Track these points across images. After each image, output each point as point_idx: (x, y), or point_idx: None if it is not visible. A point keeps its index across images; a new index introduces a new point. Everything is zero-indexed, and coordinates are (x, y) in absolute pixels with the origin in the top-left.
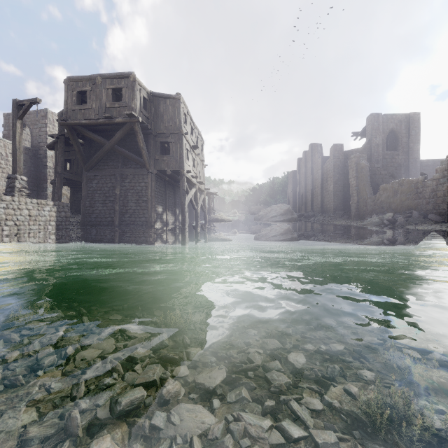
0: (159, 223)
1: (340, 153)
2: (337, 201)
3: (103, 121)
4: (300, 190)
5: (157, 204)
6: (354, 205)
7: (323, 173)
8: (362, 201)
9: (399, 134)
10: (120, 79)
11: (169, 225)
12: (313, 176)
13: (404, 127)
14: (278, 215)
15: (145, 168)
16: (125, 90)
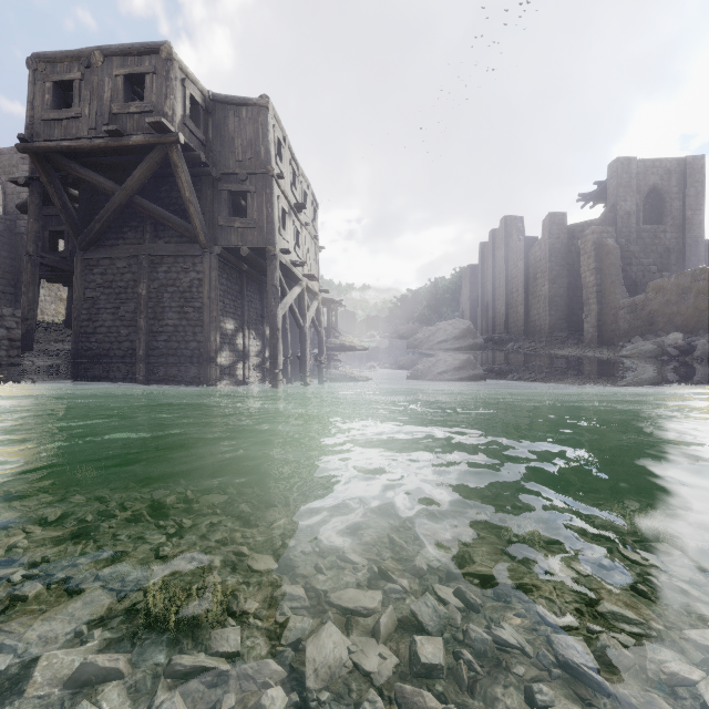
0: (228, 353)
1: (561, 229)
2: (555, 313)
3: (106, 142)
4: (484, 297)
5: (224, 316)
6: (591, 320)
7: (527, 266)
8: (607, 313)
9: (666, 194)
10: (141, 56)
11: (249, 356)
12: (508, 271)
13: (676, 181)
14: (450, 338)
15: (197, 243)
16: (151, 78)
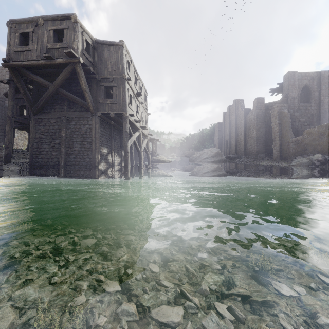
0: (104, 164)
1: (262, 105)
2: (259, 145)
3: (45, 62)
4: (225, 138)
5: (102, 146)
6: (276, 148)
7: (245, 123)
8: (284, 145)
9: (311, 88)
10: (62, 20)
11: (114, 165)
12: (236, 125)
13: (316, 82)
14: (209, 157)
15: (89, 111)
16: (66, 31)
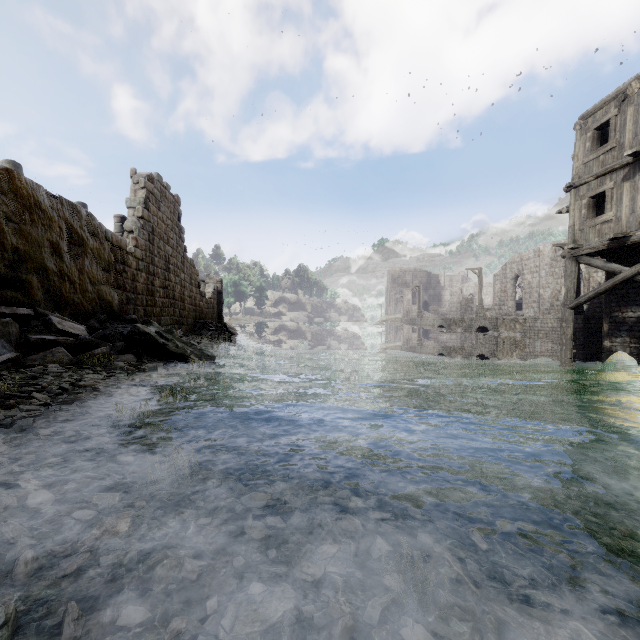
0: (628, 339)
1: None
2: None
3: None
4: None
5: (622, 306)
6: None
7: None
8: None
9: None
10: None
11: None
12: None
13: None
14: None
15: None
16: None
